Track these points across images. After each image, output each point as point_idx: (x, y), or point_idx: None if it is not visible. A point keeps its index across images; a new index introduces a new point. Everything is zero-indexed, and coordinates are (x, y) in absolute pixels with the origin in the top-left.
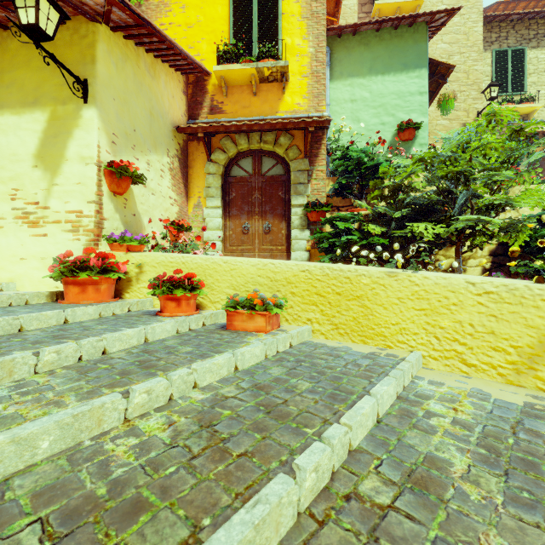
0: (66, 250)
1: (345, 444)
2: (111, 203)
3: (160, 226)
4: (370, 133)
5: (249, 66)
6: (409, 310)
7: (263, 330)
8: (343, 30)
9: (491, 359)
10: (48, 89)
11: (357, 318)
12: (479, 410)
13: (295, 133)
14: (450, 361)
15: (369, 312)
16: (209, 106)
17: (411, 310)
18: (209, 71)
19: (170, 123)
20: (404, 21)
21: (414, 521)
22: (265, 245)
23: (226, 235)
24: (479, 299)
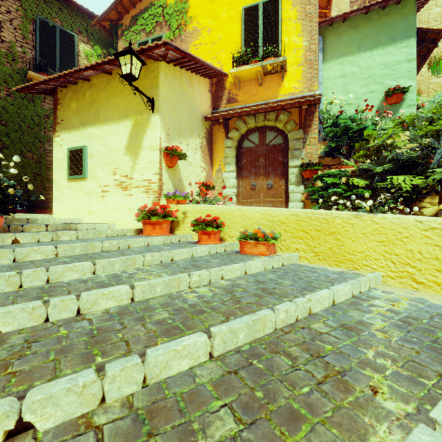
0: (144, 204)
1: (306, 308)
2: (166, 174)
3: (194, 187)
4: (358, 101)
5: (255, 66)
6: (371, 242)
7: (264, 254)
8: (334, 20)
9: (436, 278)
10: (133, 107)
11: (332, 248)
12: (411, 307)
13: (292, 110)
14: (404, 279)
15: (341, 244)
16: (227, 98)
17: (373, 242)
18: (226, 74)
19: (201, 115)
20: (392, 1)
21: (337, 338)
22: (268, 198)
23: (239, 191)
24: (426, 233)
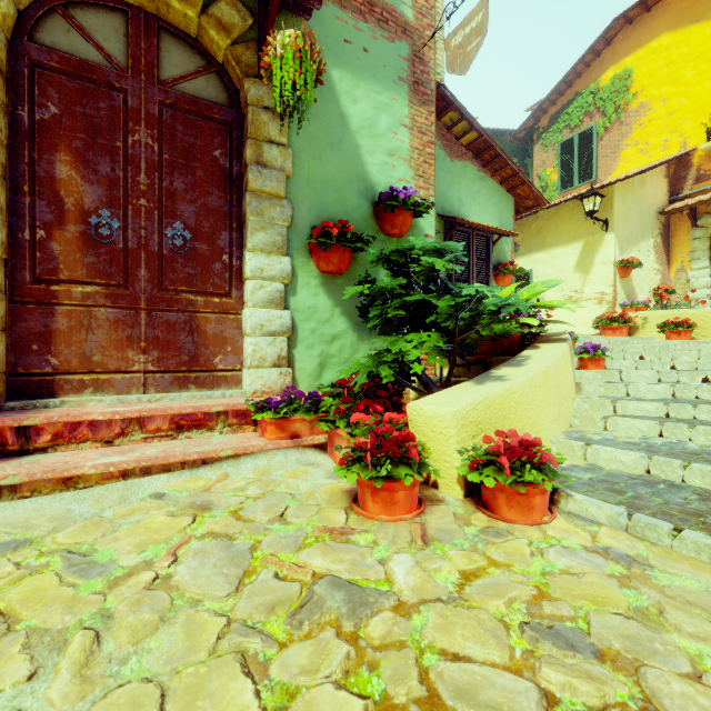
0: (602, 313)
1: None
2: (619, 285)
3: (646, 293)
4: None
5: None
6: None
7: None
8: None
9: None
10: (583, 230)
11: None
12: None
13: None
14: None
15: None
16: (694, 177)
17: None
18: (693, 148)
19: (654, 211)
20: None
21: None
22: None
23: None
24: None
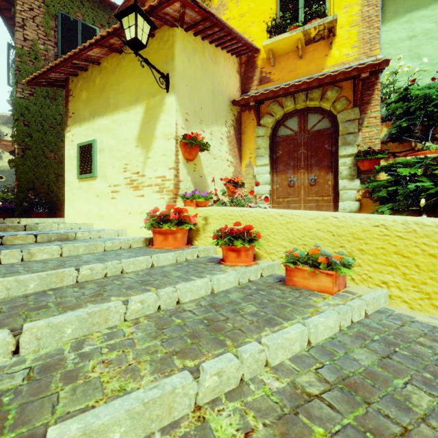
0: (155, 207)
1: None
2: (184, 168)
3: (220, 184)
4: (435, 67)
5: (295, 32)
6: None
7: (329, 291)
8: None
9: None
10: (145, 88)
11: None
12: None
13: (343, 84)
14: None
15: None
16: (259, 78)
17: None
18: (258, 49)
19: (227, 99)
20: None
21: None
22: (310, 196)
23: (274, 189)
24: None
